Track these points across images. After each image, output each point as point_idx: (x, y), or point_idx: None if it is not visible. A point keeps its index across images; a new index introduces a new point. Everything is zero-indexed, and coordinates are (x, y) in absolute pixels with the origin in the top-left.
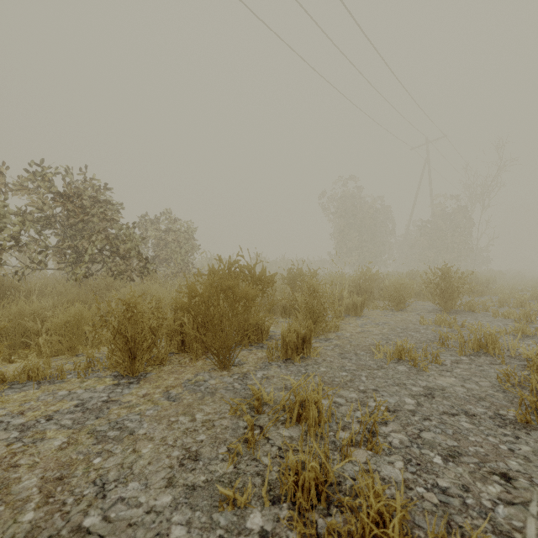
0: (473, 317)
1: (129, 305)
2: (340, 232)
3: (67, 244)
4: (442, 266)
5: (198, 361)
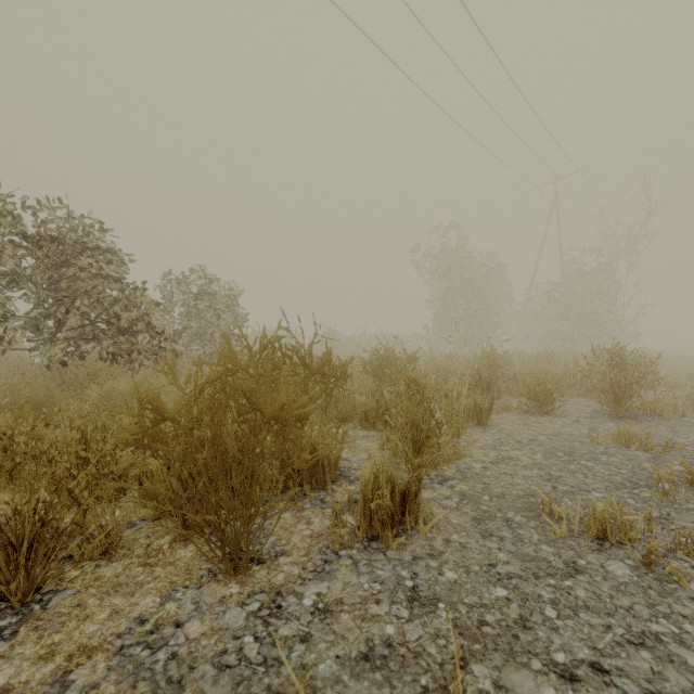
0: (668, 427)
1: (13, 439)
2: (440, 298)
3: (37, 311)
4: (611, 345)
5: (188, 547)
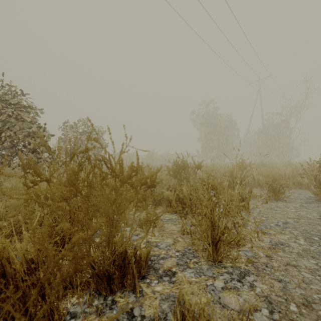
0: None
1: None
2: (204, 136)
3: None
4: (319, 158)
5: None
